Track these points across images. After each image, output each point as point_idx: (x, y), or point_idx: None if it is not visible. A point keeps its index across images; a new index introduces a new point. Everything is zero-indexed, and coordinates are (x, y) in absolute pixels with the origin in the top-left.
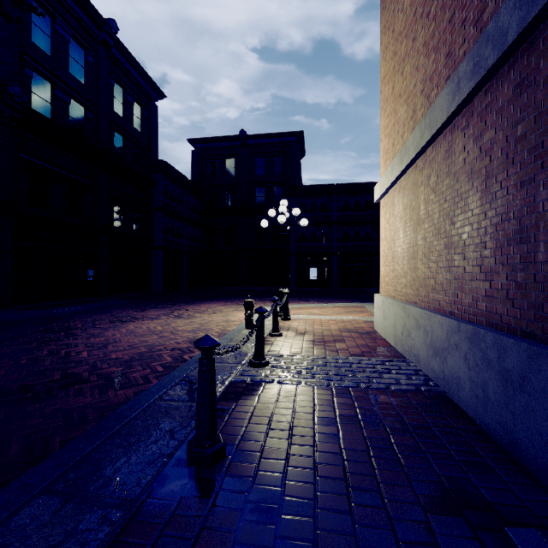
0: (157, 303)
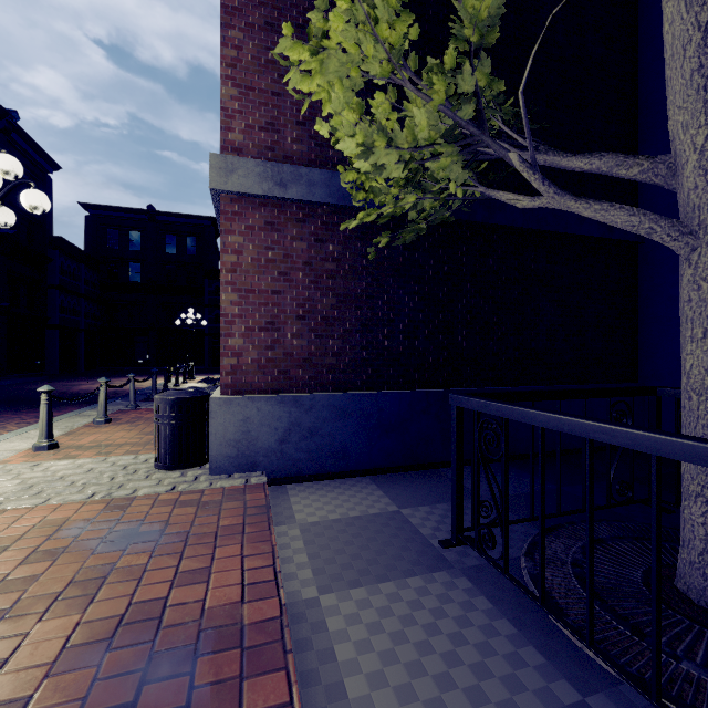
0: (74, 379)
